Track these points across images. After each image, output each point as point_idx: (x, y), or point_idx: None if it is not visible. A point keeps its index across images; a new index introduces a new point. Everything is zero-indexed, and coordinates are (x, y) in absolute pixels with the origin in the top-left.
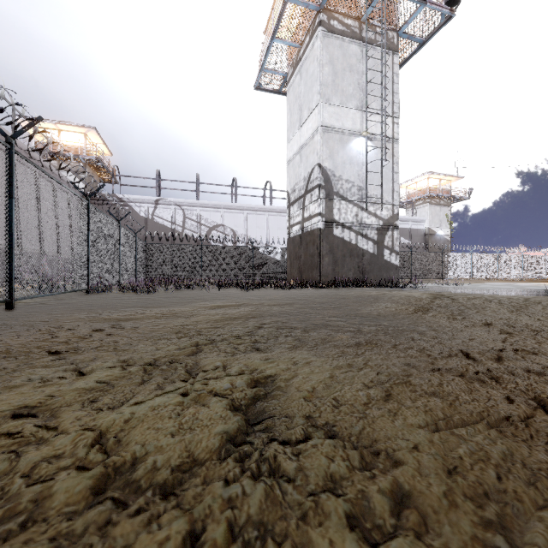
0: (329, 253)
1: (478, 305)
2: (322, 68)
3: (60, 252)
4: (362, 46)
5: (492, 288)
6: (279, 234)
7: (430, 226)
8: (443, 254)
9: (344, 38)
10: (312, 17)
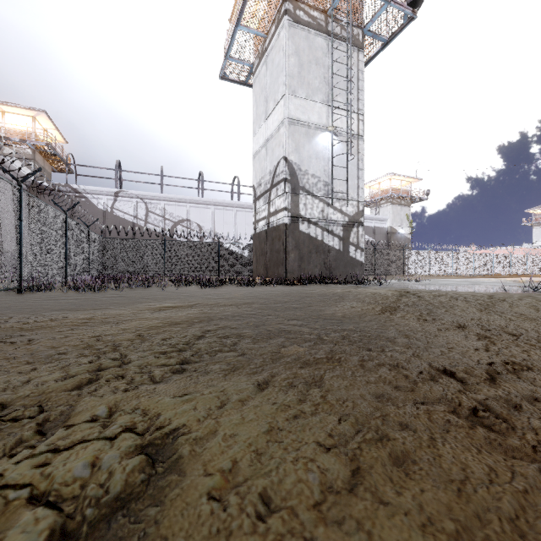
0: (295, 248)
1: (445, 303)
2: (288, 58)
3: None
4: (328, 40)
5: (451, 284)
6: (247, 230)
7: (392, 225)
8: (404, 252)
9: (310, 30)
10: (277, 6)
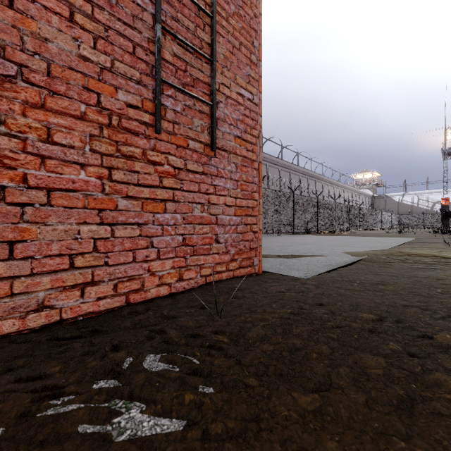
0: None
1: None
2: None
3: (384, 222)
4: None
5: None
6: None
7: None
8: None
9: None
10: None
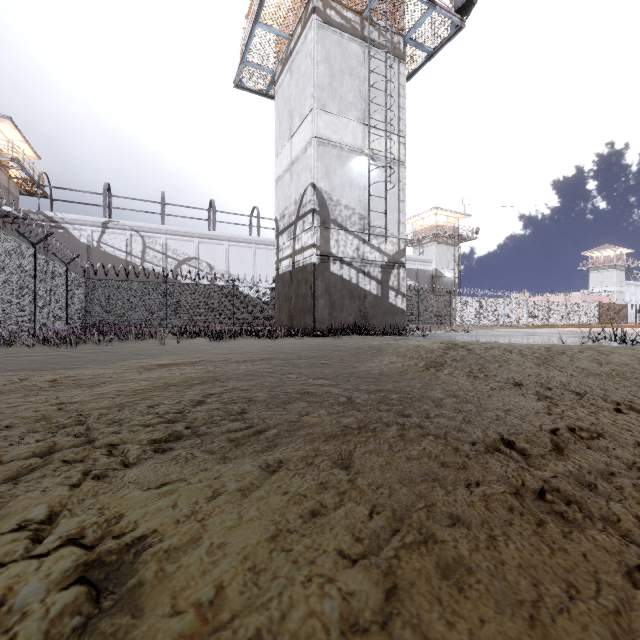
0: (325, 293)
1: (498, 357)
2: (316, 65)
3: None
4: (364, 47)
5: (503, 335)
6: (269, 271)
7: (437, 267)
8: (451, 298)
9: (343, 34)
10: (304, 2)
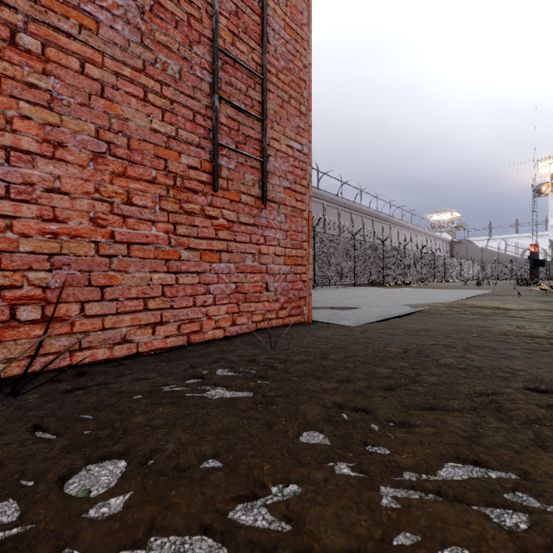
0: None
1: None
2: (549, 206)
3: (464, 272)
4: None
5: None
6: None
7: None
8: None
9: None
10: None
